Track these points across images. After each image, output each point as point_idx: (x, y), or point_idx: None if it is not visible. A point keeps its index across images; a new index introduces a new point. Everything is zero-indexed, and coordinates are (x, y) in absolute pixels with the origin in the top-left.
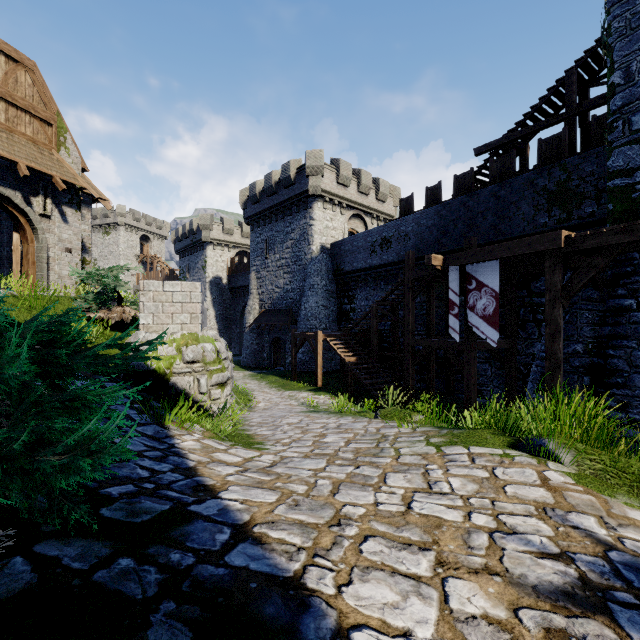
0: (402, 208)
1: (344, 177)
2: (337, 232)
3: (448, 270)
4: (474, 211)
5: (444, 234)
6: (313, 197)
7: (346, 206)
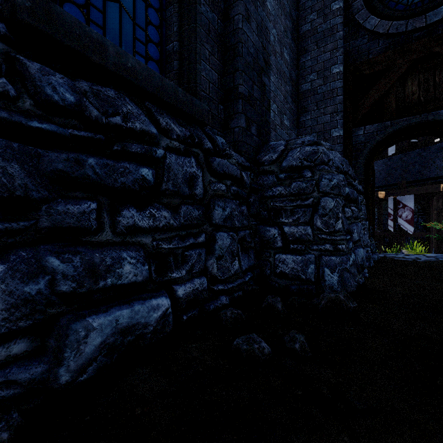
0: None
1: None
2: None
3: (388, 198)
4: (407, 163)
5: (389, 175)
6: None
7: None
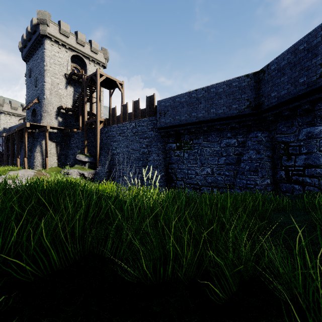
0: (24, 120)
1: (14, 107)
2: (13, 124)
3: (2, 138)
4: None
5: None
6: (0, 112)
7: (18, 115)
